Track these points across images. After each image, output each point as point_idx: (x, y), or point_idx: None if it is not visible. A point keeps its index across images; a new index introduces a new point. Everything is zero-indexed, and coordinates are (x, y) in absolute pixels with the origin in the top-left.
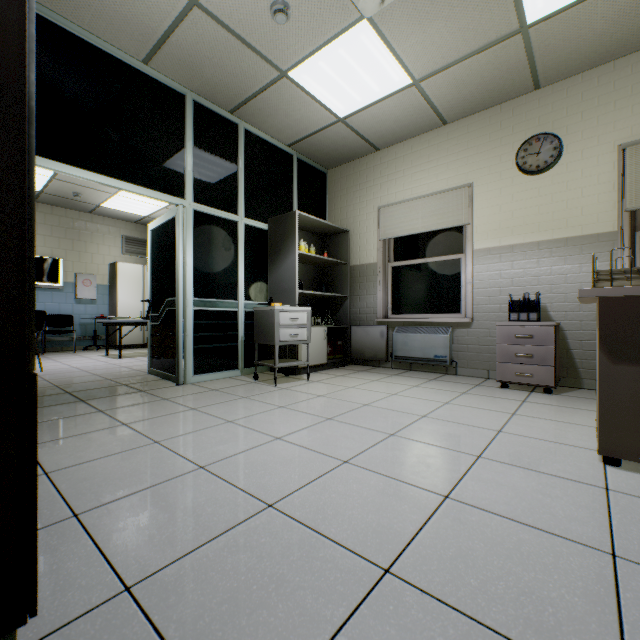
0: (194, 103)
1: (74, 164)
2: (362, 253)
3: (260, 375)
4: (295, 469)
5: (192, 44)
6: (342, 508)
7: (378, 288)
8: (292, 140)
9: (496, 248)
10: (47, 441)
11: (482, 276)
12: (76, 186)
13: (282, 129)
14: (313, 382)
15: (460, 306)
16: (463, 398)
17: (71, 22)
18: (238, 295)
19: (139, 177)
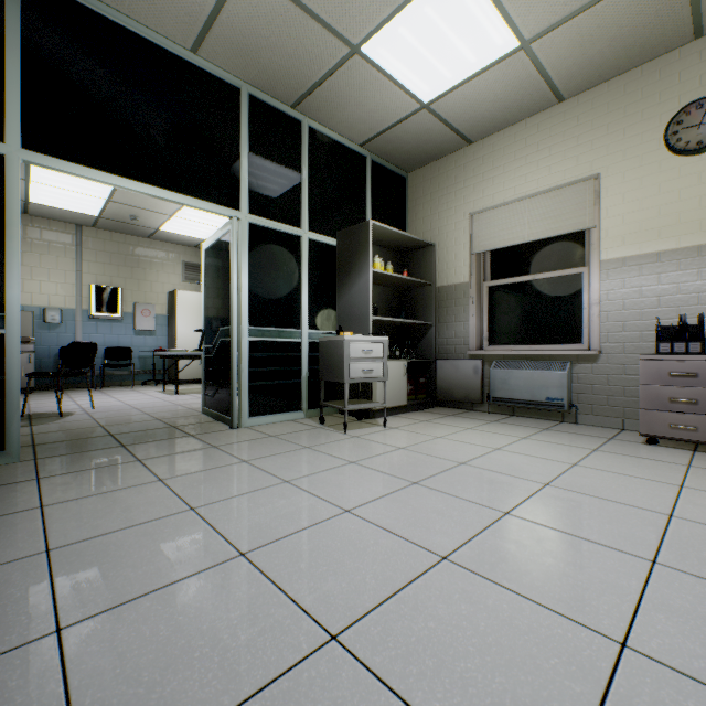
0: (250, 98)
1: (114, 172)
2: (450, 271)
3: (327, 418)
4: (371, 567)
5: (245, 20)
6: (448, 654)
7: (470, 313)
8: (365, 137)
9: (634, 257)
10: (66, 500)
11: (614, 295)
12: (133, 208)
13: (353, 124)
14: (391, 429)
15: (581, 334)
16: (596, 458)
17: (110, 7)
18: (301, 323)
19: (187, 186)
